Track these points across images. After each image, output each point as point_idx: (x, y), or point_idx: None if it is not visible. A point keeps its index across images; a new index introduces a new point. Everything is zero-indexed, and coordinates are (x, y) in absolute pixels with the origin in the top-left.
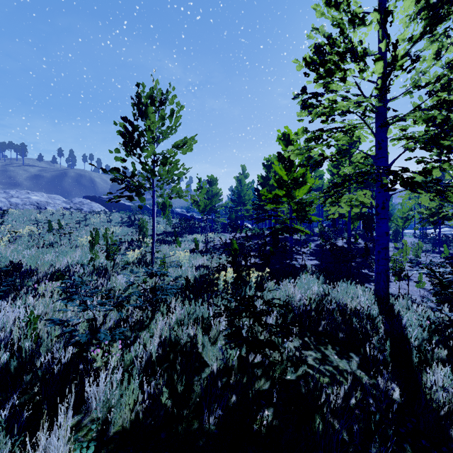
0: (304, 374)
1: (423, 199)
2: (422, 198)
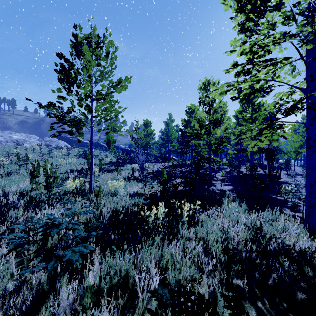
0: None
1: None
2: None
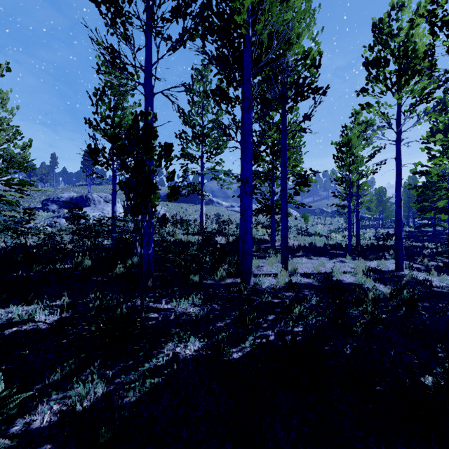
0: None
1: None
2: None
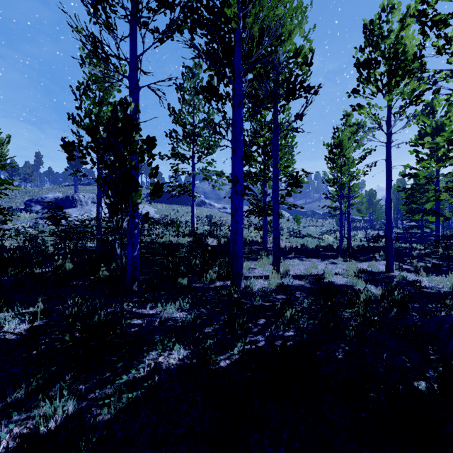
0: None
1: None
2: None
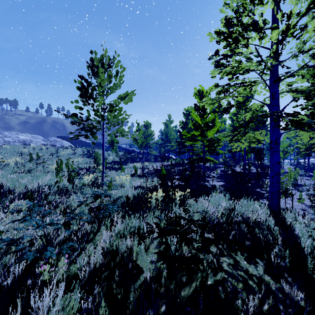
0: (222, 280)
1: (305, 137)
2: (304, 136)
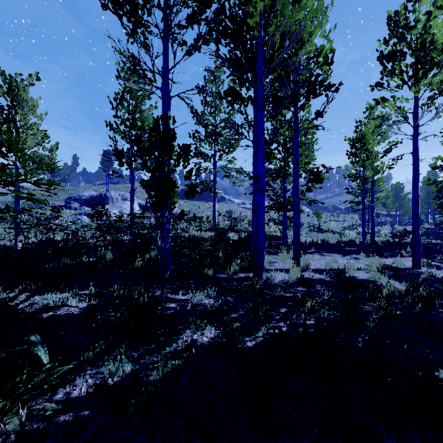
0: None
1: None
2: None
